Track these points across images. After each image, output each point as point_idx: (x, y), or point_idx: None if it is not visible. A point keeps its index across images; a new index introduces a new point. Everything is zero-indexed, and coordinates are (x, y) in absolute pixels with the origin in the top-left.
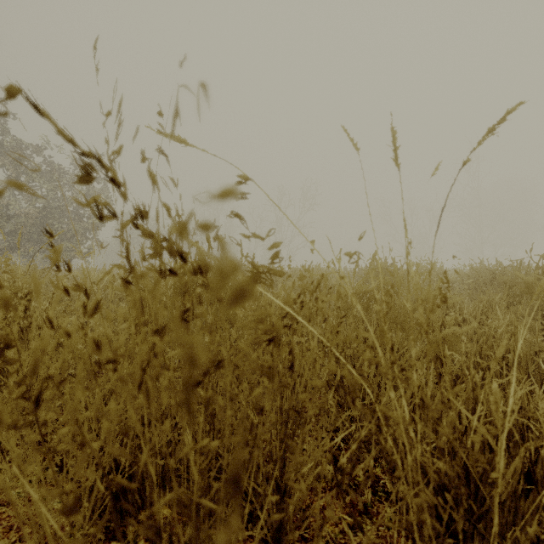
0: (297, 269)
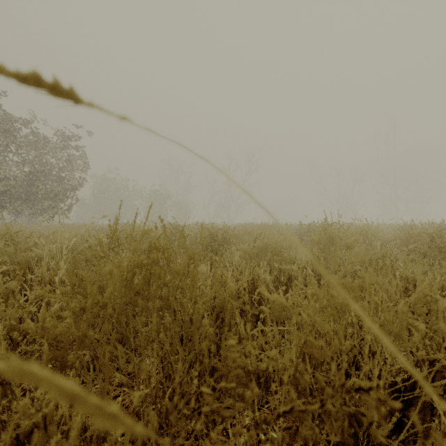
0: (247, 227)
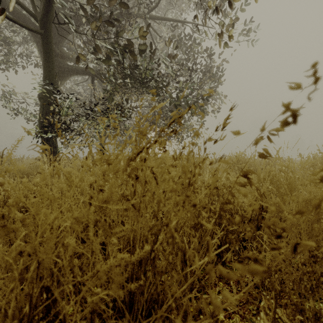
0: None
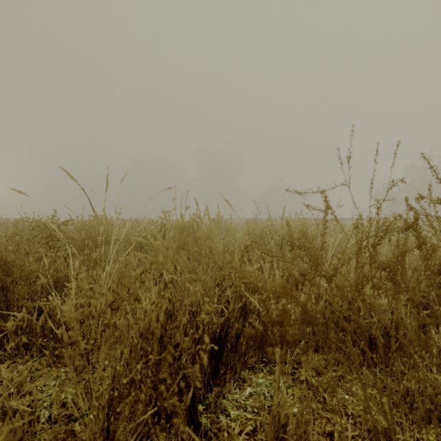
0: None
